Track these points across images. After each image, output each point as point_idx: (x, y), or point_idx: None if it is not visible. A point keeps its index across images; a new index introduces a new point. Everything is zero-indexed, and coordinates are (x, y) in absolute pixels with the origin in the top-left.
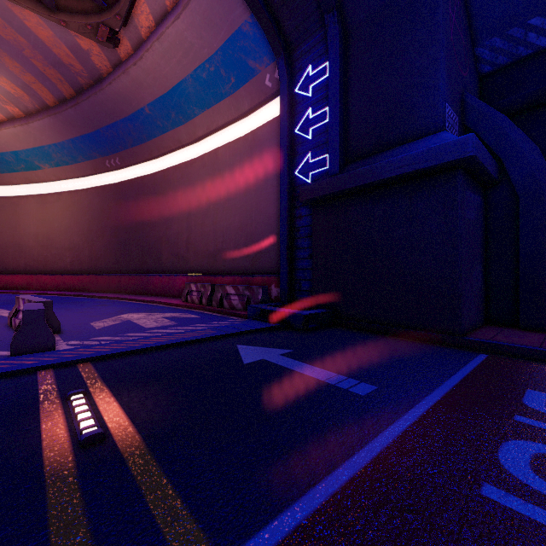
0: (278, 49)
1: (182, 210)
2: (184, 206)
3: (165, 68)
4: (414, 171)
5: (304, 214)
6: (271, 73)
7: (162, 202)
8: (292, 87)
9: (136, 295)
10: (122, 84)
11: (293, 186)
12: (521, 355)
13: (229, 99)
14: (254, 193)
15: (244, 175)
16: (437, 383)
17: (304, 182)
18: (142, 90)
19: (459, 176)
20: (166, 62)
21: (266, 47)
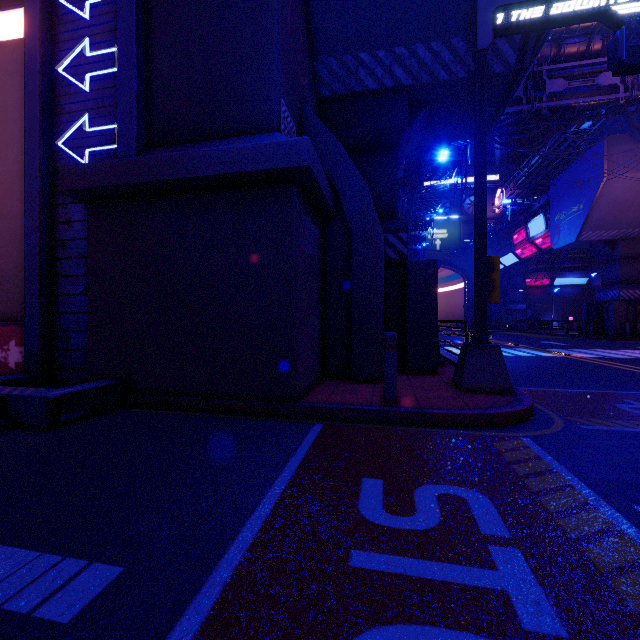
0: None
1: None
2: None
3: None
4: (240, 172)
5: (77, 218)
6: None
7: None
8: None
9: None
10: None
11: (55, 166)
12: (355, 418)
13: None
14: None
15: None
16: (249, 508)
17: (75, 163)
18: None
19: (294, 192)
20: None
21: None
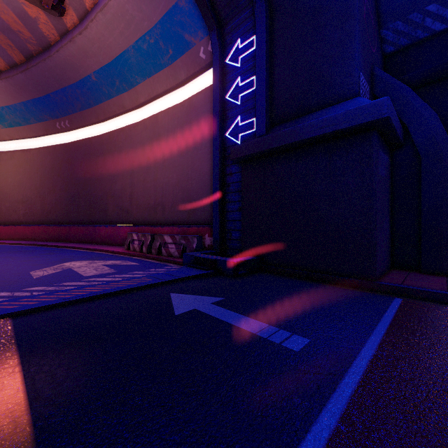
0: (211, 24)
1: (126, 168)
2: (128, 164)
3: (109, 38)
4: (333, 131)
5: (234, 171)
6: (205, 46)
7: (108, 161)
8: (223, 58)
9: (83, 244)
10: (69, 52)
11: (225, 146)
12: (432, 298)
13: (168, 69)
14: (190, 153)
15: (181, 137)
16: (366, 333)
17: (234, 143)
18: (88, 58)
19: (374, 136)
20: (110, 33)
21: (200, 22)
